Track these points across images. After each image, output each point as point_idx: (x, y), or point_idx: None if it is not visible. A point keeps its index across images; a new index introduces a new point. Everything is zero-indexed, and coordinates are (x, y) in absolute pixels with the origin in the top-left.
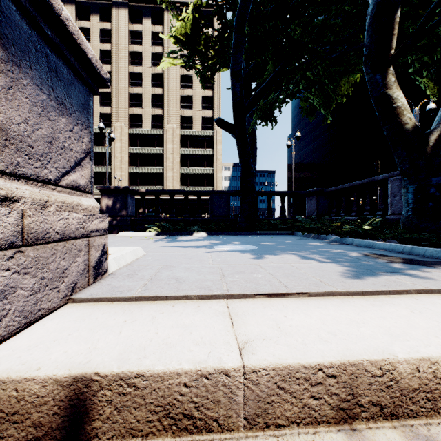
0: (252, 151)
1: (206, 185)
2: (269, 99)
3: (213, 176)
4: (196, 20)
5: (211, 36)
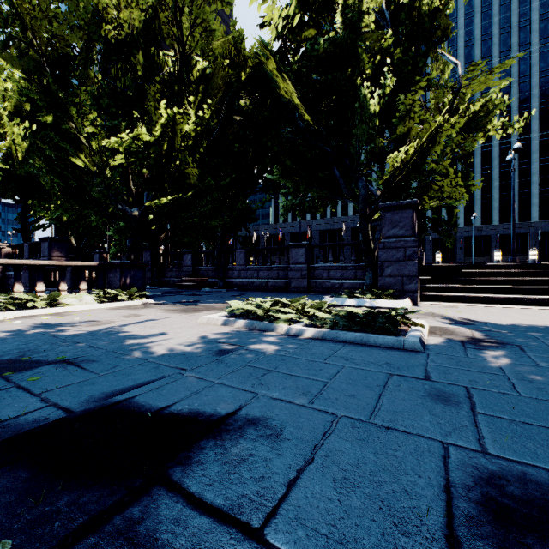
0: (29, 239)
1: None
2: (39, 225)
3: None
4: None
5: None
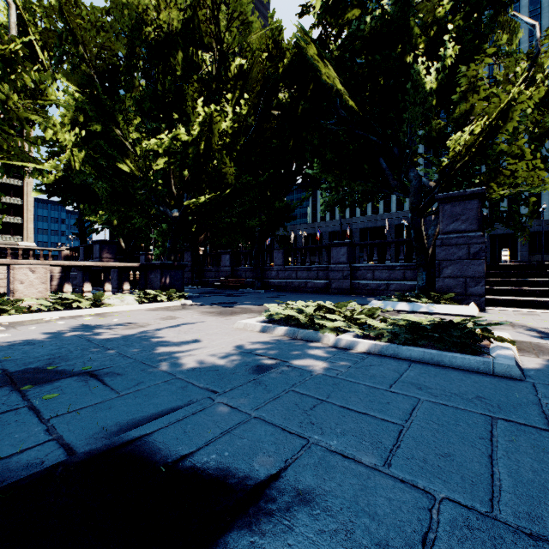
0: (86, 242)
1: (13, 234)
2: (93, 229)
3: (24, 226)
4: (56, 181)
5: (60, 179)
